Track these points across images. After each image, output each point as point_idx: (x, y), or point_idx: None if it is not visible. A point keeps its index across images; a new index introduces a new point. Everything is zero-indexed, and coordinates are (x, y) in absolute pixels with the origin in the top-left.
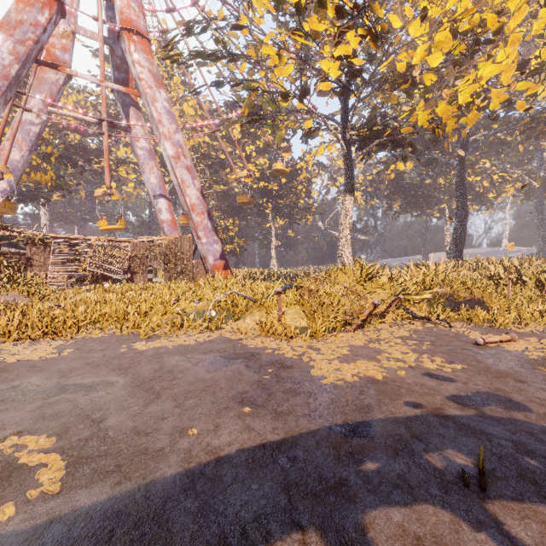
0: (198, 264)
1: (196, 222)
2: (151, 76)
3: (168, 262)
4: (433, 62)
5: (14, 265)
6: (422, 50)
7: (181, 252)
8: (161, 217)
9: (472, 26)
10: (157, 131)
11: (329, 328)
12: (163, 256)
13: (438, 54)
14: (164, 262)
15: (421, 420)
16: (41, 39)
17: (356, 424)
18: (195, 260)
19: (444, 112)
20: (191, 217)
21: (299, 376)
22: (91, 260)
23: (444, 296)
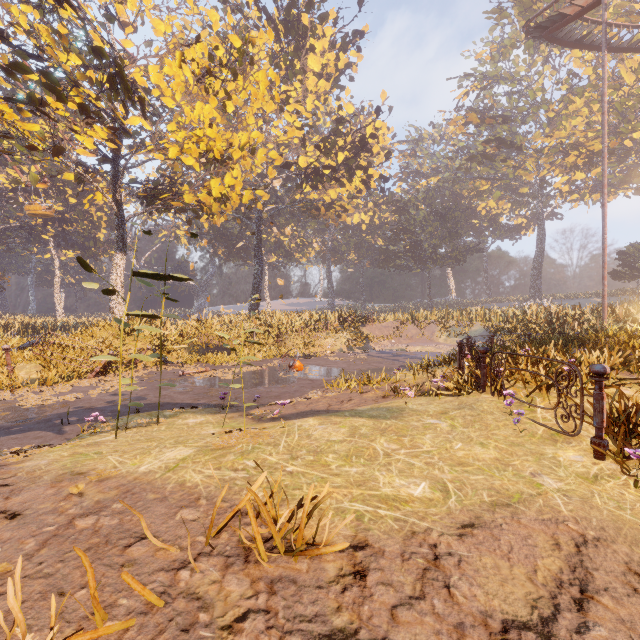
0: None
1: None
2: None
3: None
4: (188, 161)
5: None
6: (176, 151)
7: None
8: None
9: (210, 148)
10: None
11: (68, 377)
12: None
13: (190, 157)
14: None
15: (73, 411)
16: None
17: (26, 419)
18: None
19: (204, 198)
20: None
21: (3, 408)
22: None
23: (202, 345)
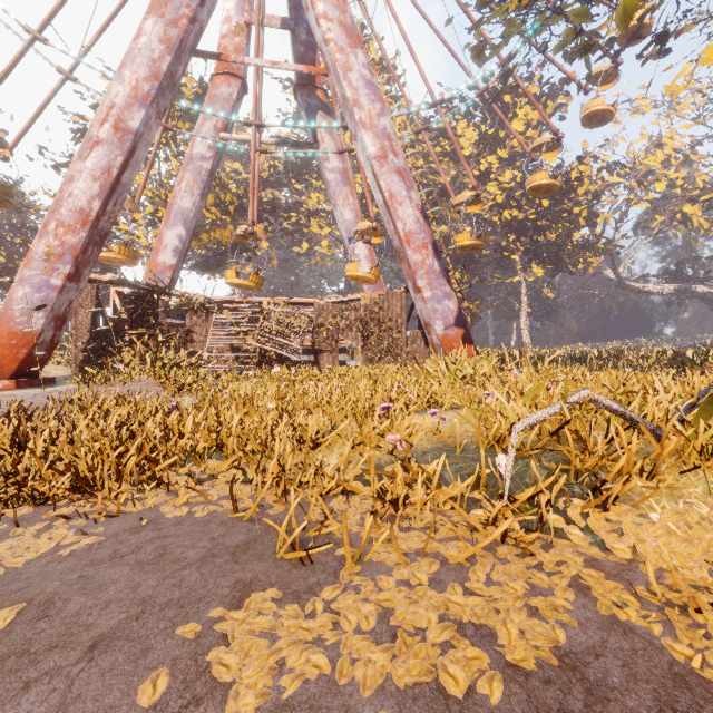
0: (414, 336)
1: (414, 262)
2: (342, 31)
3: (368, 334)
4: None
5: (172, 340)
6: None
7: (388, 317)
8: (359, 269)
9: None
10: (351, 122)
11: None
12: (361, 325)
13: None
14: (362, 334)
15: None
16: (198, 17)
17: None
18: (410, 331)
19: None
20: (405, 256)
21: None
22: (260, 331)
23: None
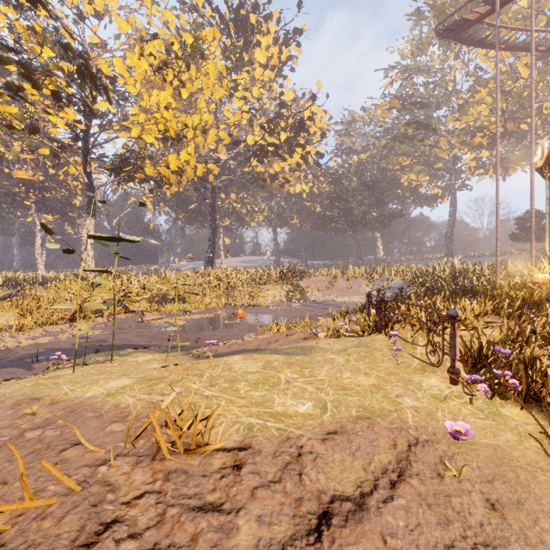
0: None
1: None
2: None
3: None
4: (148, 140)
5: None
6: (138, 131)
7: None
8: None
9: (167, 128)
10: None
11: (42, 324)
12: None
13: (150, 136)
14: None
15: (43, 352)
16: None
17: (1, 358)
18: None
19: (163, 171)
20: None
21: None
22: None
23: (161, 296)
